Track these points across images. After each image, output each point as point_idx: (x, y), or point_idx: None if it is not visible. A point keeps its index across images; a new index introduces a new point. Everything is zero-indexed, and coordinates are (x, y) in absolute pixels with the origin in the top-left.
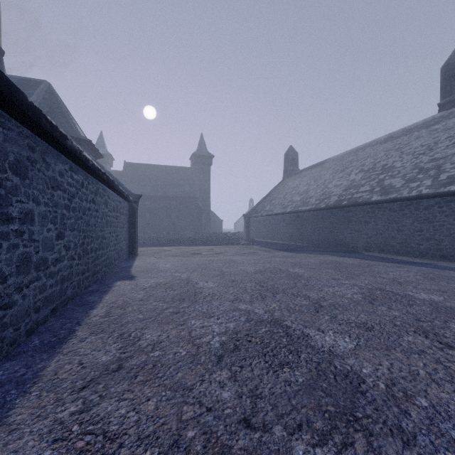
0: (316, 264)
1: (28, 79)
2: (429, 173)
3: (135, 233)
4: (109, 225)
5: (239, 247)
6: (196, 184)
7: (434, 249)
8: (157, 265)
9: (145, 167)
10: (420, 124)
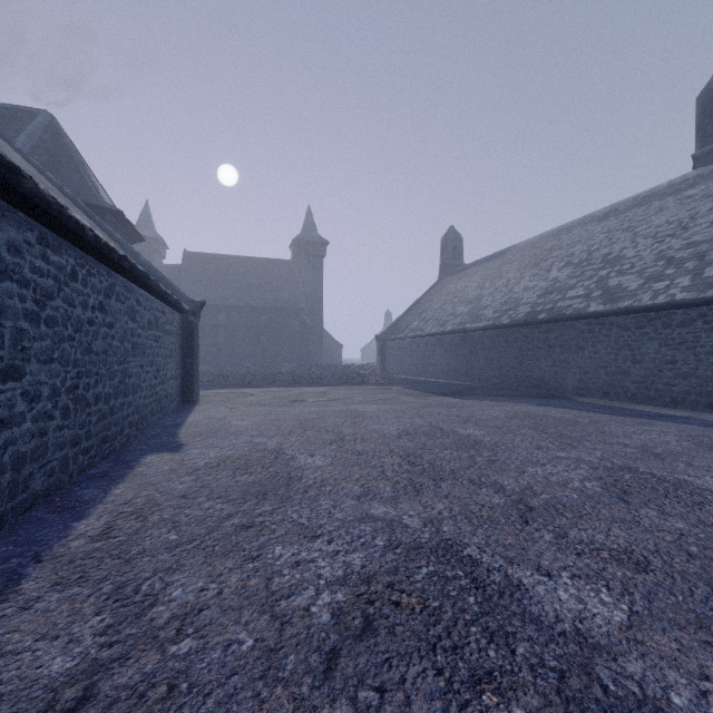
0: (502, 420)
1: (15, 108)
2: (684, 266)
3: (193, 366)
4: (140, 353)
5: (369, 388)
6: (300, 287)
7: (696, 393)
8: (227, 422)
9: (218, 259)
10: (663, 189)
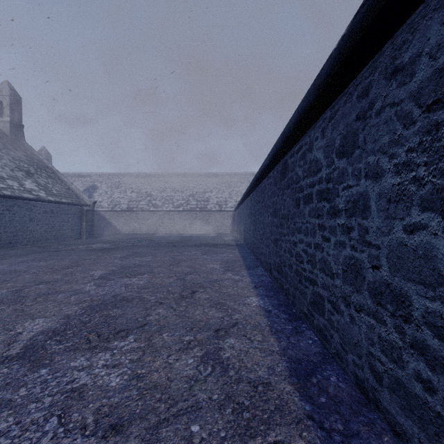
0: None
1: None
2: None
3: None
4: None
5: None
6: None
7: None
8: None
9: None
10: None
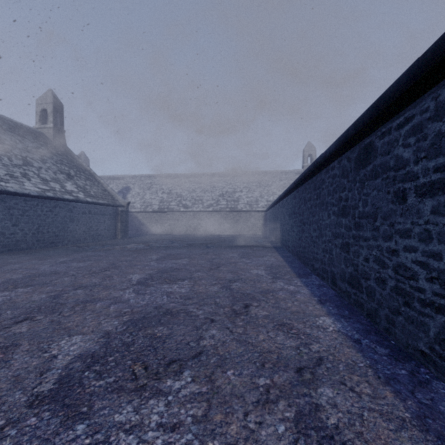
0: None
1: None
2: None
3: None
4: None
5: None
6: None
7: None
8: None
9: None
10: None
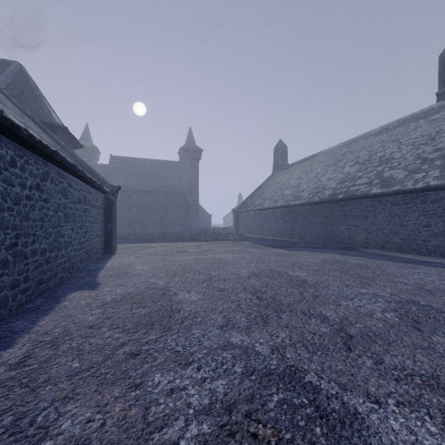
0: (318, 265)
1: None
2: (434, 163)
3: (112, 229)
4: (71, 220)
5: (228, 243)
6: (184, 178)
7: (443, 247)
8: (133, 267)
9: (132, 161)
10: (417, 115)
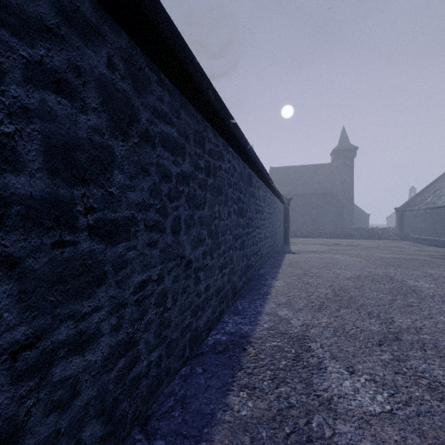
0: None
1: None
2: None
3: (288, 226)
4: (278, 221)
5: (383, 241)
6: (337, 179)
7: None
8: (307, 248)
9: (287, 169)
10: None
